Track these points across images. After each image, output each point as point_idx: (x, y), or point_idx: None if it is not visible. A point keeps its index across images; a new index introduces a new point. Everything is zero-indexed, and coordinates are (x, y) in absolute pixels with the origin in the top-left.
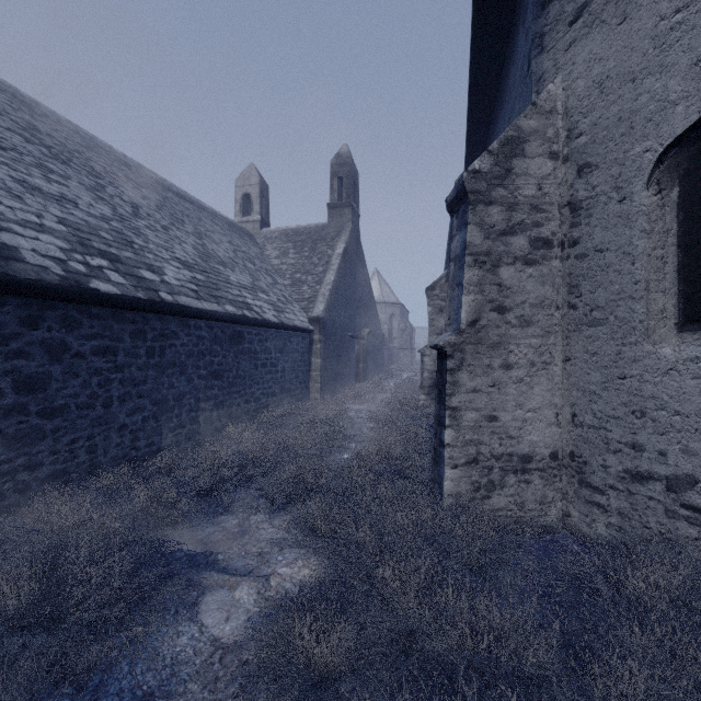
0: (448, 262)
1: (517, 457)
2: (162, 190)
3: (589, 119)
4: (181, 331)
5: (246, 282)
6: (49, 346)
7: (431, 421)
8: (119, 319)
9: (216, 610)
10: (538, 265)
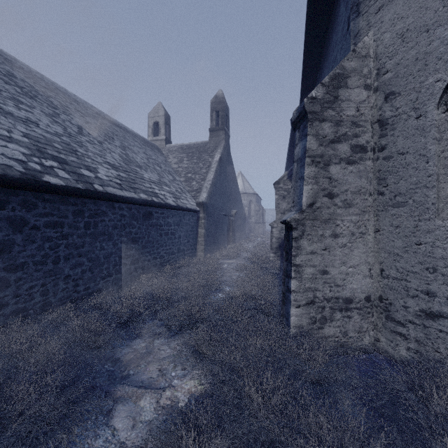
0: (287, 166)
1: (342, 299)
2: (100, 118)
3: (394, 61)
4: (109, 211)
5: (155, 178)
6: (13, 221)
7: (277, 271)
8: (65, 202)
9: (125, 417)
10: (356, 164)
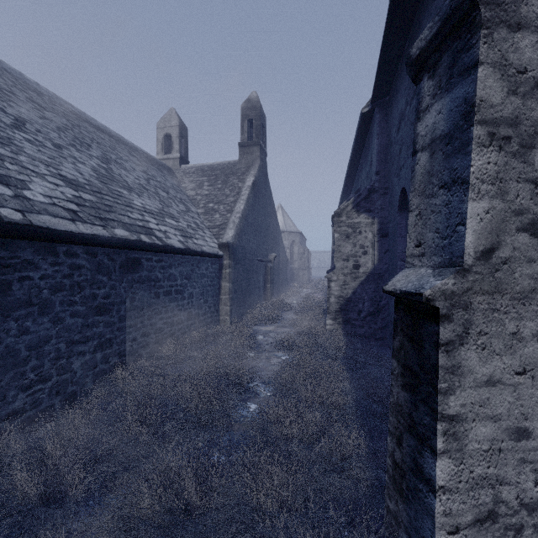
0: (343, 196)
1: None
2: (76, 119)
3: None
4: (41, 259)
5: (154, 207)
6: None
7: (342, 352)
8: None
9: None
10: None
